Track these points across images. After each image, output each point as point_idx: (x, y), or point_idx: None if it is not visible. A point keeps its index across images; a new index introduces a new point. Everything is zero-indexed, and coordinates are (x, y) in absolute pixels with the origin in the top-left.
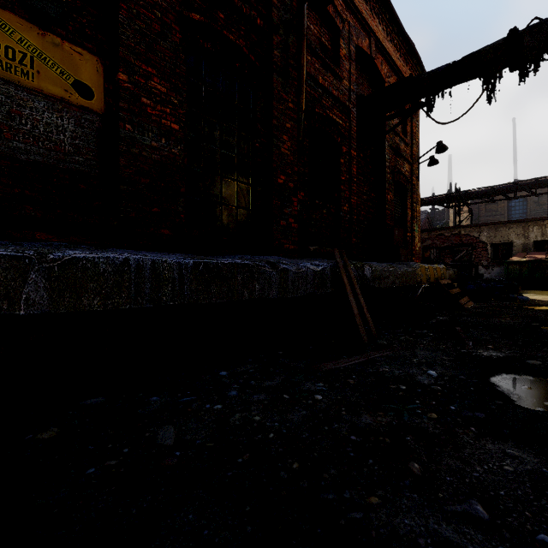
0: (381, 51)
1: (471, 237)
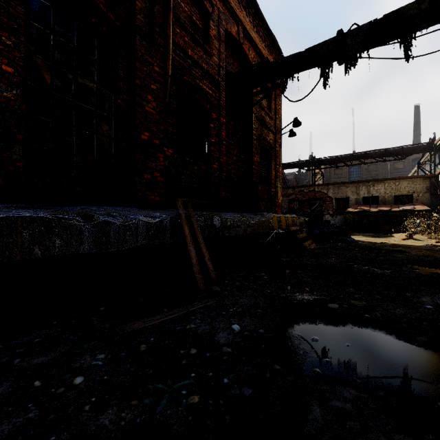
0: (248, 39)
1: (322, 193)
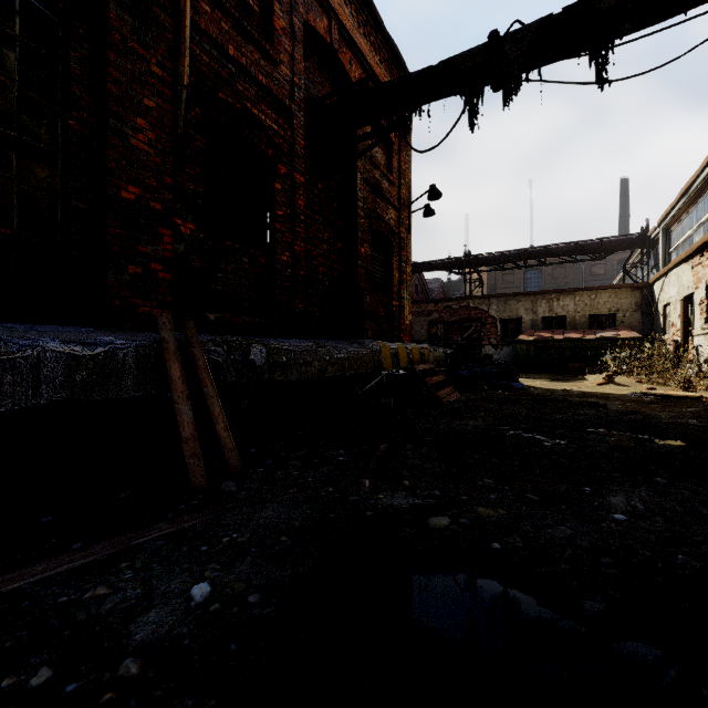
0: (350, 45)
1: (480, 311)
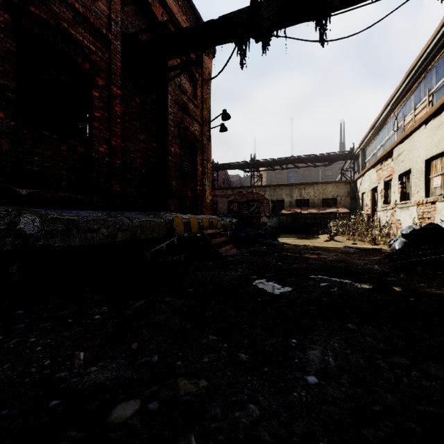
0: (162, 3)
1: (259, 195)
